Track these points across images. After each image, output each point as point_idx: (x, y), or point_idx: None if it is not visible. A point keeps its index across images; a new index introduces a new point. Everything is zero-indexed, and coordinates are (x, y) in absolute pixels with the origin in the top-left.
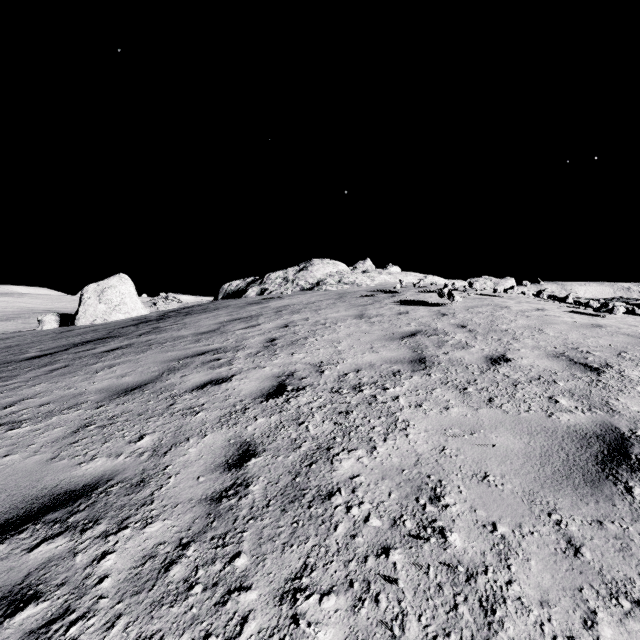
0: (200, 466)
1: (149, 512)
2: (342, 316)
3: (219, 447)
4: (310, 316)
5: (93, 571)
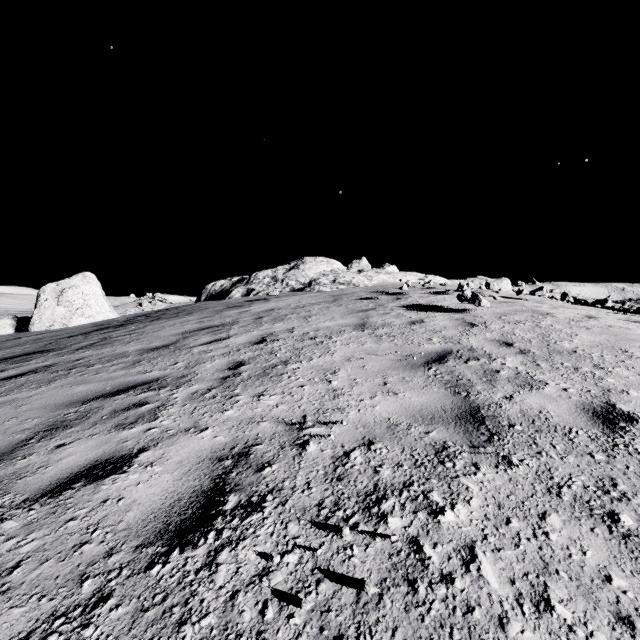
0: None
1: None
2: (338, 326)
3: None
4: (296, 325)
5: None
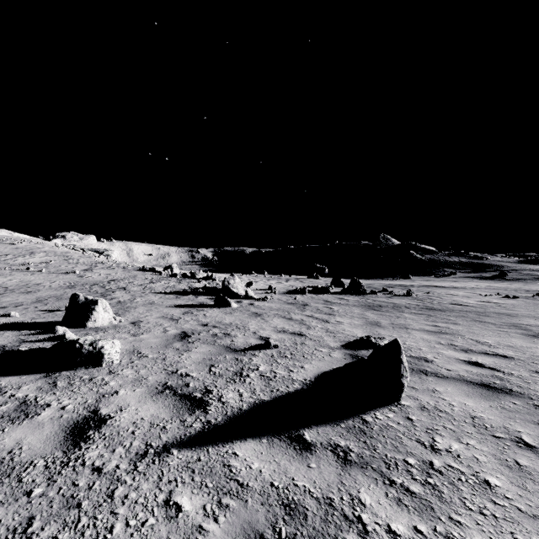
0: None
1: None
2: None
3: None
4: None
5: None
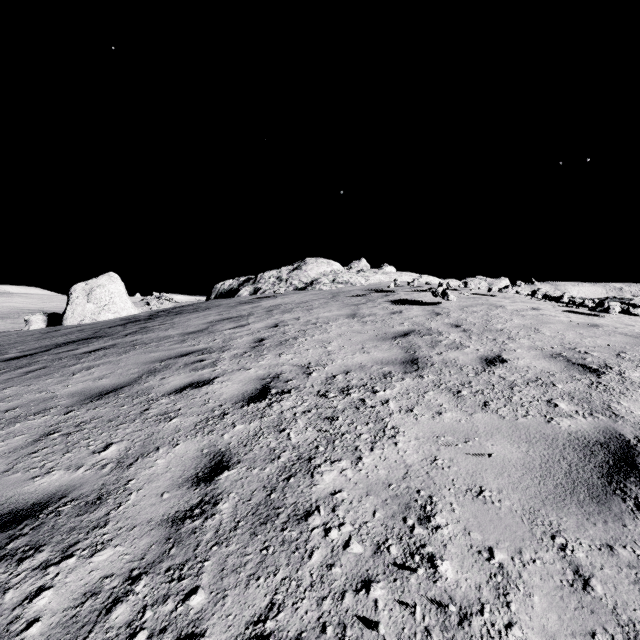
0: (166, 480)
1: (100, 536)
2: (334, 315)
3: (190, 458)
4: (301, 315)
5: (22, 613)
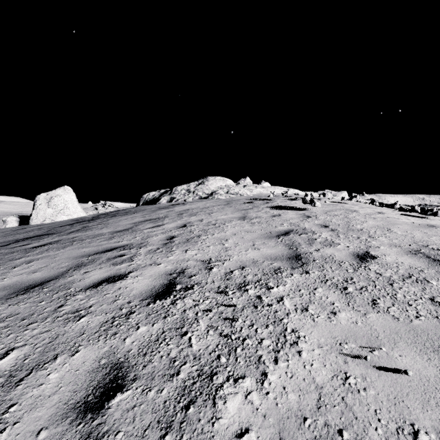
0: (50, 407)
1: None
2: (229, 218)
3: (85, 371)
4: (204, 218)
5: None
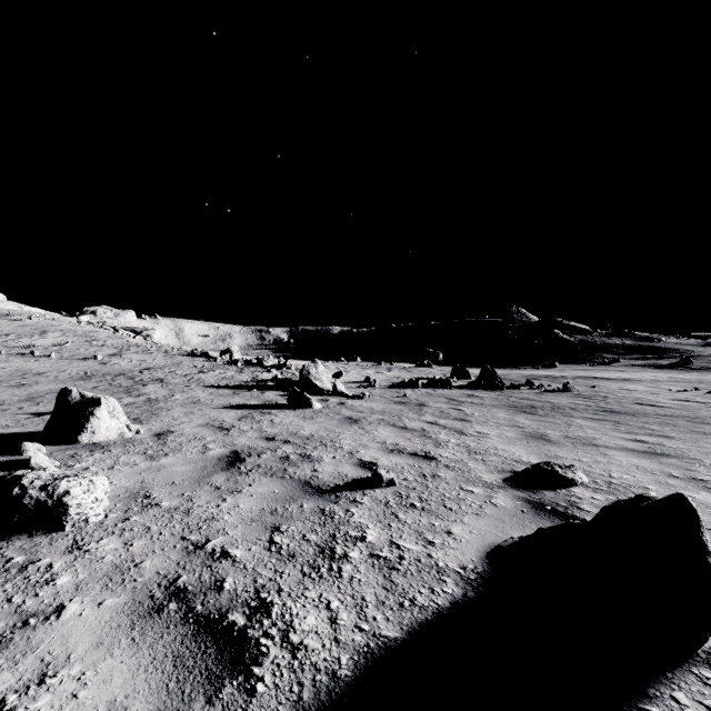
0: None
1: None
2: None
3: None
4: None
5: None
